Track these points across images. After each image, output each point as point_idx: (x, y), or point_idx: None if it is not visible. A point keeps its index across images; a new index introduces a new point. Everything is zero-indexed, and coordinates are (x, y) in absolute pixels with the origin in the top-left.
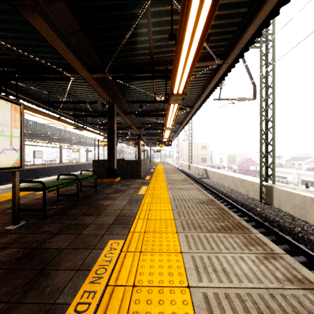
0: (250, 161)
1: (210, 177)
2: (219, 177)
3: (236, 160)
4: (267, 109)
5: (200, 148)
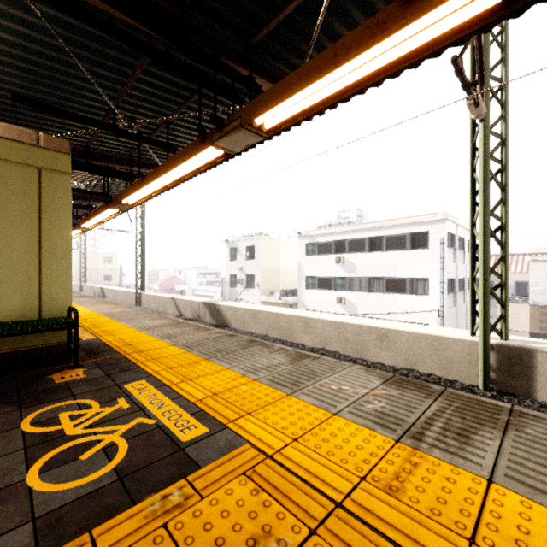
0: (175, 279)
1: (106, 296)
2: (114, 294)
3: (159, 277)
4: (142, 240)
5: (103, 260)
